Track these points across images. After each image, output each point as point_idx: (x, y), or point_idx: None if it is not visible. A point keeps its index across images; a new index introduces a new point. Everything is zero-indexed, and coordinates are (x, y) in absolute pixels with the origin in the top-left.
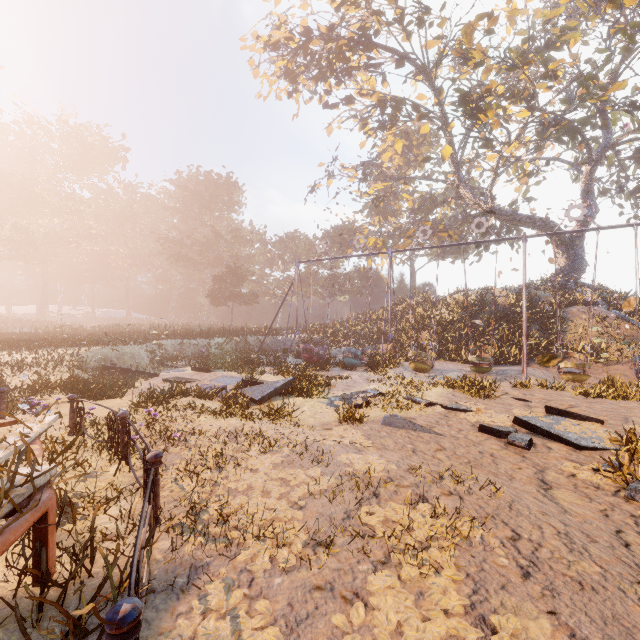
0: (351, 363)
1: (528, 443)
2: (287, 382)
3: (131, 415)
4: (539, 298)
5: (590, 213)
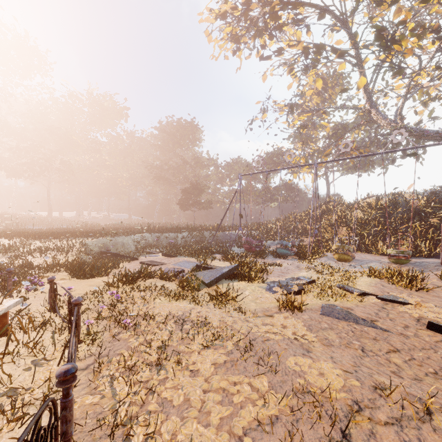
0: (283, 253)
1: None
2: (232, 268)
3: (104, 293)
4: None
5: None
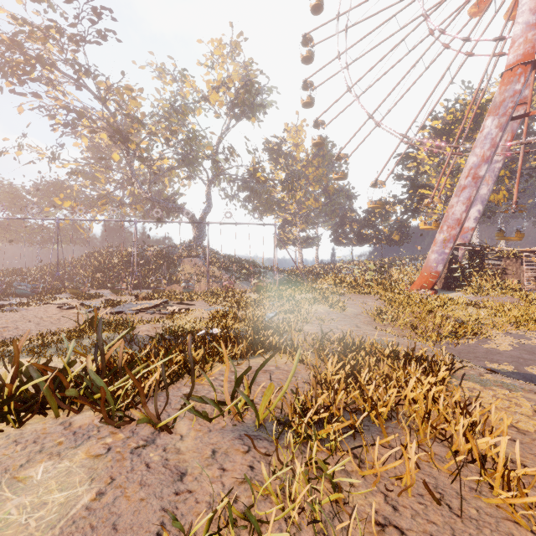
0: (22, 293)
1: (69, 307)
2: None
3: None
4: (169, 253)
5: (208, 208)
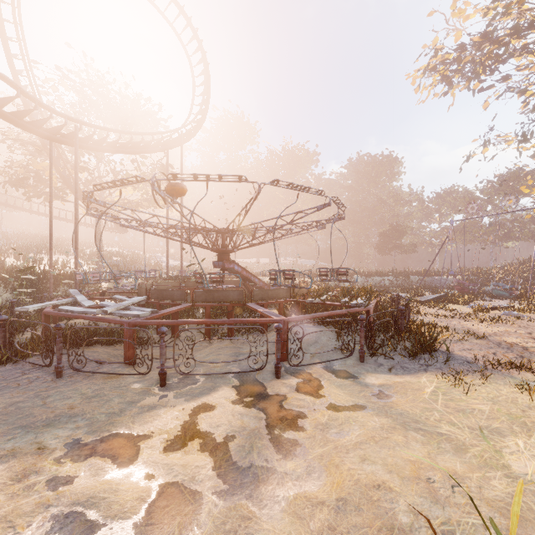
0: (499, 294)
1: None
2: (441, 295)
3: None
4: None
5: None
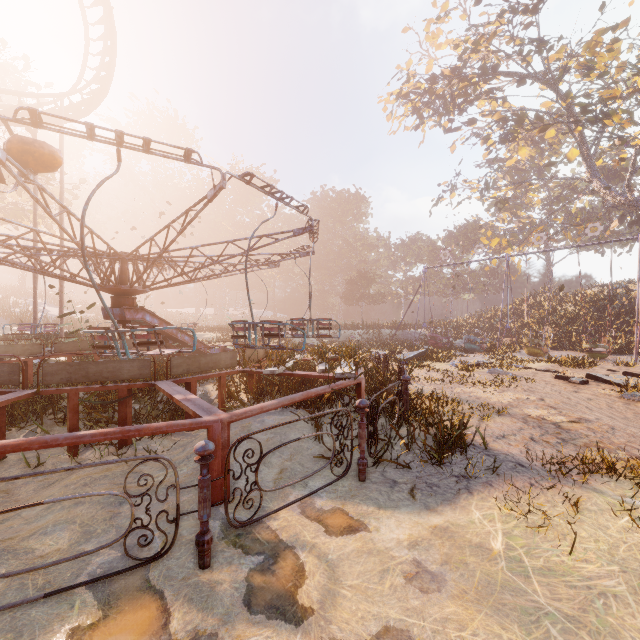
0: (471, 348)
1: (581, 381)
2: (422, 352)
3: None
4: None
5: None
